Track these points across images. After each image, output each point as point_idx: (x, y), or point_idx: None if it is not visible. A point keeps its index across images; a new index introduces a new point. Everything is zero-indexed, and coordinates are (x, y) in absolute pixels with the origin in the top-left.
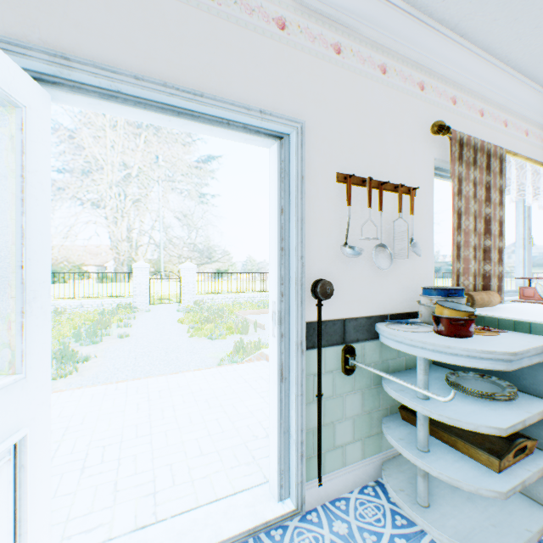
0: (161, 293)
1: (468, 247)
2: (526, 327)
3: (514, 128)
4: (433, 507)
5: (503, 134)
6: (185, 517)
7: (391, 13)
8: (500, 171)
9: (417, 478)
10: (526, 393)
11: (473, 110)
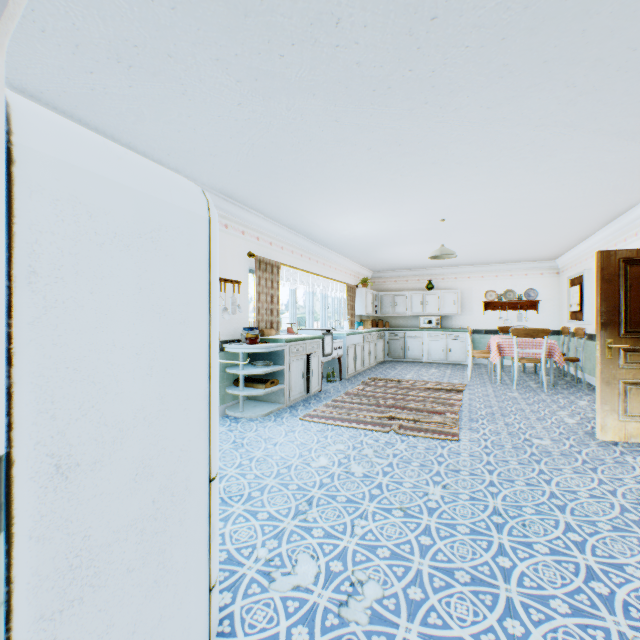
0: None
1: (264, 309)
2: (277, 341)
3: (287, 250)
4: (245, 411)
5: (282, 253)
6: None
7: (230, 205)
8: (278, 273)
9: (240, 402)
10: (278, 365)
11: (268, 243)
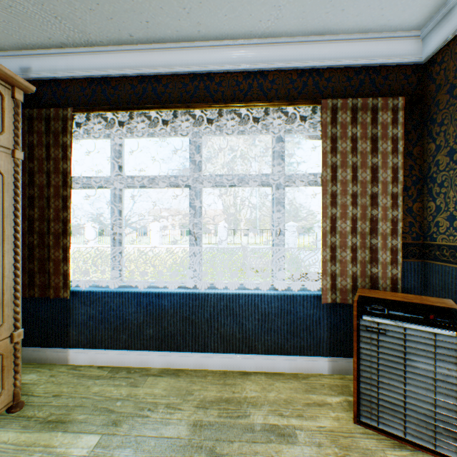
0: (303, 243)
1: None
2: None
3: None
4: None
5: None
6: None
7: None
8: None
9: None
10: None
11: None
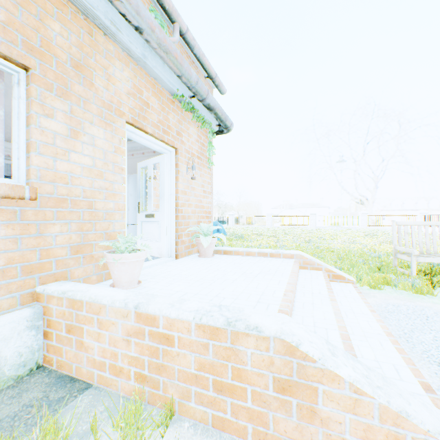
0: None
1: None
2: None
3: None
4: None
5: None
6: (150, 263)
7: None
8: None
9: None
10: None
11: None
